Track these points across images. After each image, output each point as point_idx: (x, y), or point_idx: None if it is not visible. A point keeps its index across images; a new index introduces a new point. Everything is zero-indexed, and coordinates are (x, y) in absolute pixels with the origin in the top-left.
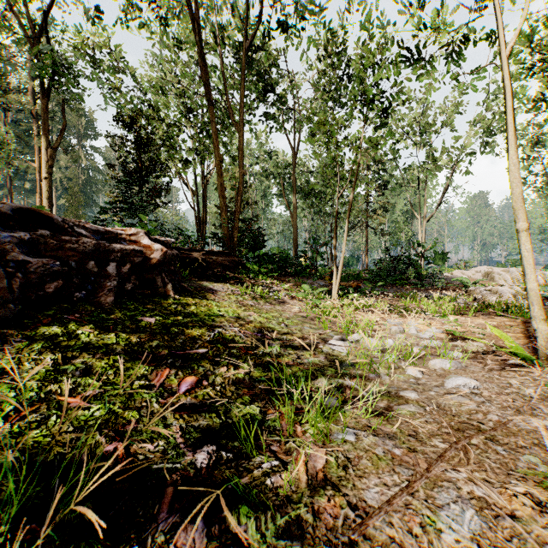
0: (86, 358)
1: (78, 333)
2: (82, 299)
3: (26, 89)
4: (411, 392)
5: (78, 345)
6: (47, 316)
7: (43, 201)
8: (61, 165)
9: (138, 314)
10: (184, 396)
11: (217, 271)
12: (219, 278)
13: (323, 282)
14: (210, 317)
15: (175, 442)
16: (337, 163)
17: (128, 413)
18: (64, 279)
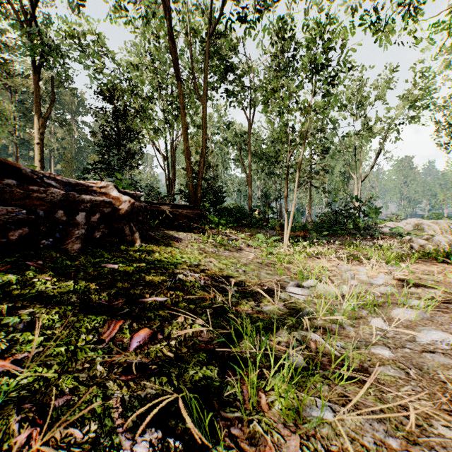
0: (36, 308)
1: (34, 281)
2: (49, 246)
3: (29, 74)
4: (383, 349)
5: (31, 293)
6: (8, 263)
7: (36, 163)
8: (58, 137)
9: (102, 261)
10: (134, 353)
11: (183, 222)
12: (184, 228)
13: (274, 232)
14: (172, 263)
15: (112, 423)
16: (288, 127)
17: (63, 380)
18: (31, 227)
